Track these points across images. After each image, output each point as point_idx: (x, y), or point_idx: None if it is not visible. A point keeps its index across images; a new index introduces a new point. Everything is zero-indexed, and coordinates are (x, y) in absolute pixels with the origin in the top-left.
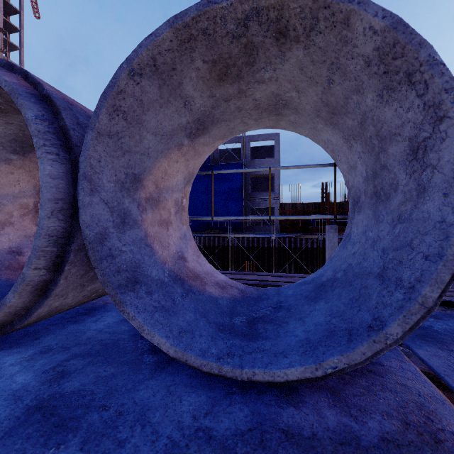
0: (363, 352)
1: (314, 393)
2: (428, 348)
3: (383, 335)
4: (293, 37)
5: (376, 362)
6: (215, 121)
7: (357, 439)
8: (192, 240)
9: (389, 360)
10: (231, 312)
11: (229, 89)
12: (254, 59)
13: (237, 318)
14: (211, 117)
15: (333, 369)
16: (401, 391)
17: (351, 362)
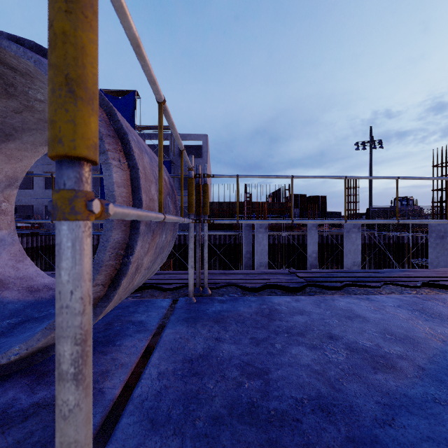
0: (38, 339)
1: (23, 378)
2: (179, 327)
3: (53, 323)
4: (24, 72)
5: (118, 344)
6: (19, 129)
7: (10, 408)
8: (16, 245)
9: (132, 341)
10: (12, 315)
11: (10, 103)
12: (11, 82)
13: (9, 321)
14: (8, 125)
15: (16, 356)
16: (105, 364)
17: (29, 348)
